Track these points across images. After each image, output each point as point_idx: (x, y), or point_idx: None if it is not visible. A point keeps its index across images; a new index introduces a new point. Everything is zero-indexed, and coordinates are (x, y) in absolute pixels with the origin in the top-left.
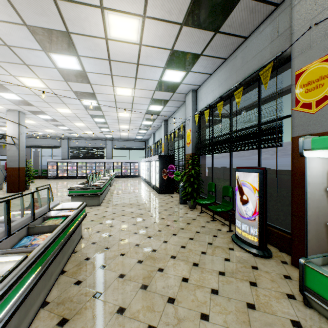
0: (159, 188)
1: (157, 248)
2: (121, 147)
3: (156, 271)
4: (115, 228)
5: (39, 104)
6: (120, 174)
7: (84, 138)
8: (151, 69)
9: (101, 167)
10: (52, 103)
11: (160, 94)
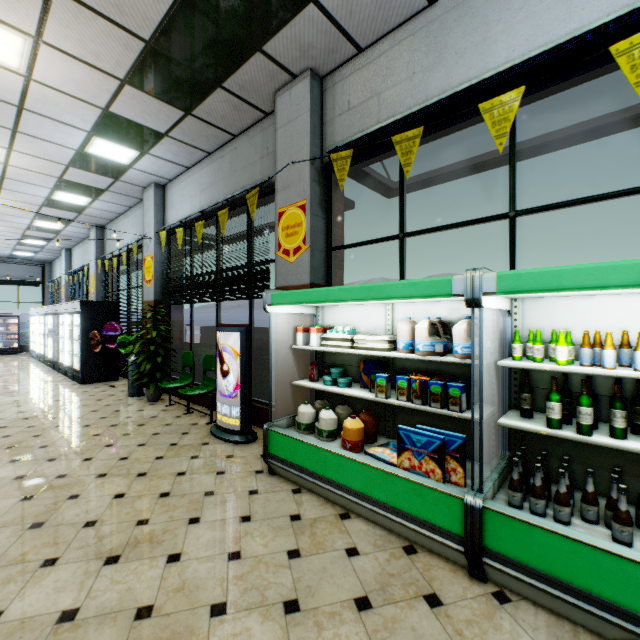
0: (82, 372)
1: (69, 471)
2: None
3: (64, 501)
4: None
5: None
6: None
7: None
8: (58, 126)
9: None
10: None
11: (82, 175)
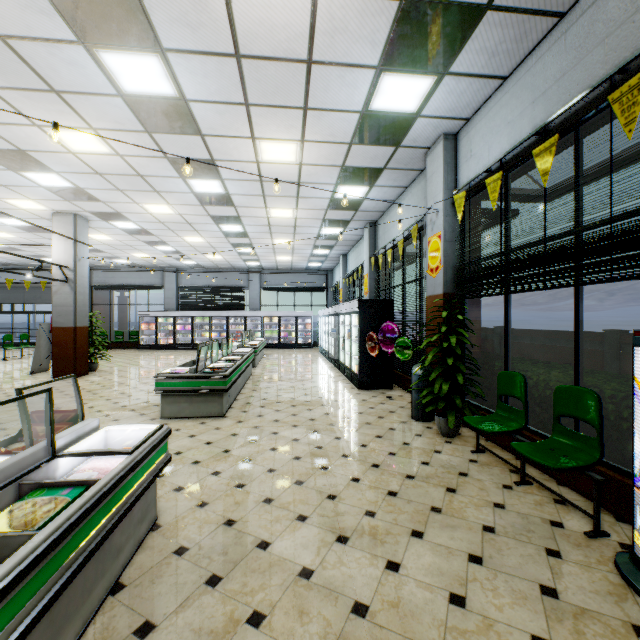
0: (359, 375)
1: (369, 596)
2: (278, 287)
3: None
4: (247, 493)
5: (108, 197)
6: (275, 341)
7: (207, 268)
8: (343, 76)
9: (238, 327)
10: (131, 193)
11: (362, 153)
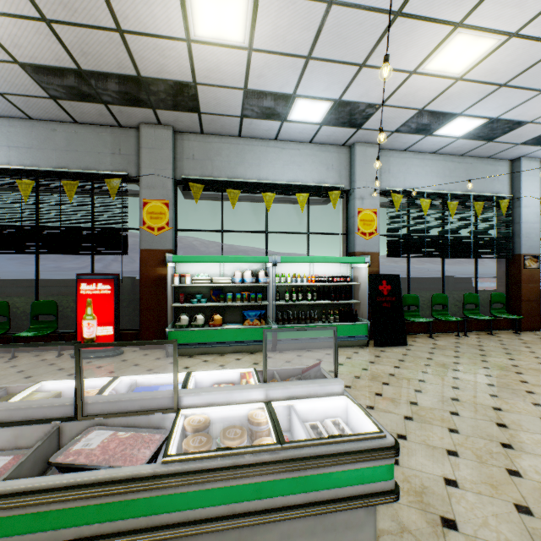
0: None
1: None
2: None
3: None
4: None
5: None
6: None
7: None
8: None
9: None
10: None
11: None
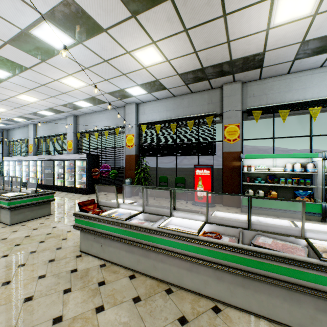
0: (87, 188)
1: None
2: None
3: None
4: None
5: None
6: None
7: None
8: (128, 81)
9: None
10: None
11: (106, 96)
